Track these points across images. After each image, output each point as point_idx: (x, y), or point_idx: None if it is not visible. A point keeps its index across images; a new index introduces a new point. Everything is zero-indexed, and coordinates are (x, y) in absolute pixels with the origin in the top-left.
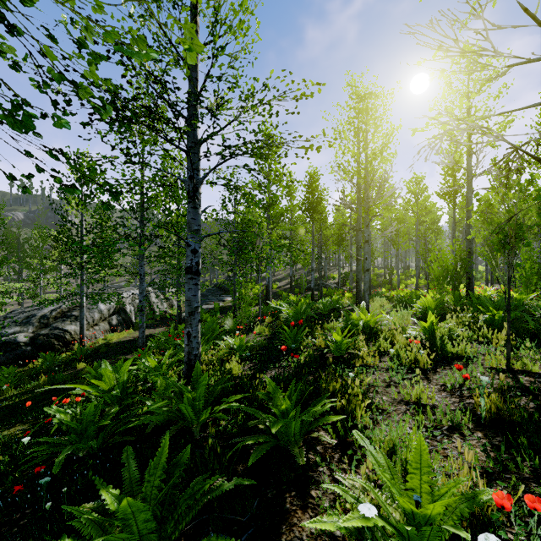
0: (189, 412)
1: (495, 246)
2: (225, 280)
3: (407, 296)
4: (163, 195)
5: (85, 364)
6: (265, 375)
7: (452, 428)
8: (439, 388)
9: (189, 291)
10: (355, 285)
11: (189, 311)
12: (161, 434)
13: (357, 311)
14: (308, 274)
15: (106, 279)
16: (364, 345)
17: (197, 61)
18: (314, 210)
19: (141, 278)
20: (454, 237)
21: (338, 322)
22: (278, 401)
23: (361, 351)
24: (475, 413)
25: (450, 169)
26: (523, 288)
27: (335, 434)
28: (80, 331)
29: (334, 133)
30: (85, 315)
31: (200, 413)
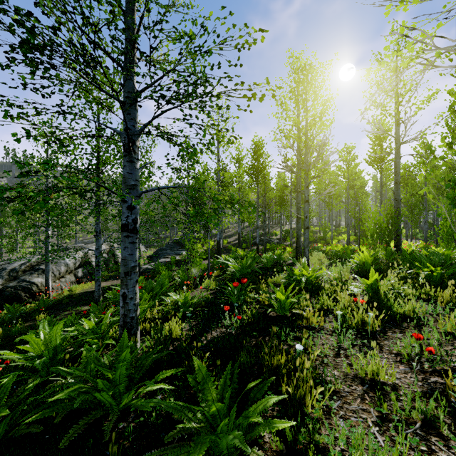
0: (106, 398)
1: (451, 202)
2: (181, 236)
3: (342, 251)
4: (119, 158)
5: (45, 316)
6: (195, 358)
7: (426, 424)
8: (394, 358)
9: (125, 249)
10: (294, 240)
11: (125, 271)
12: (77, 420)
13: (298, 267)
14: (254, 231)
15: (79, 235)
16: (309, 305)
17: (134, 7)
18: (258, 175)
19: (97, 235)
20: (381, 198)
21: (281, 277)
22: (208, 395)
23: (305, 311)
24: (447, 399)
25: (377, 139)
26: (445, 244)
27: (280, 435)
28: (46, 284)
29: (276, 104)
30: (52, 268)
31: (121, 397)
